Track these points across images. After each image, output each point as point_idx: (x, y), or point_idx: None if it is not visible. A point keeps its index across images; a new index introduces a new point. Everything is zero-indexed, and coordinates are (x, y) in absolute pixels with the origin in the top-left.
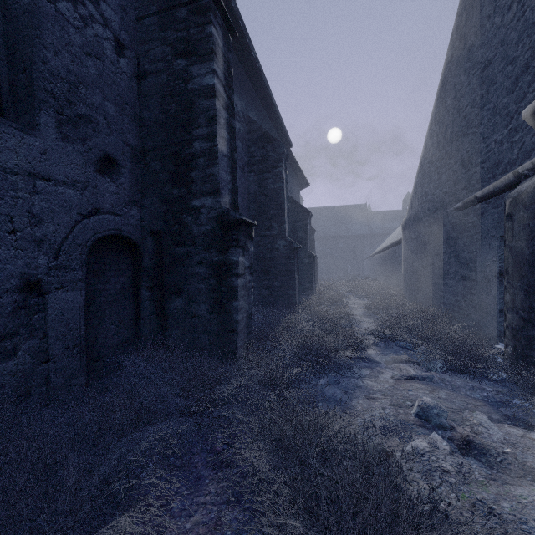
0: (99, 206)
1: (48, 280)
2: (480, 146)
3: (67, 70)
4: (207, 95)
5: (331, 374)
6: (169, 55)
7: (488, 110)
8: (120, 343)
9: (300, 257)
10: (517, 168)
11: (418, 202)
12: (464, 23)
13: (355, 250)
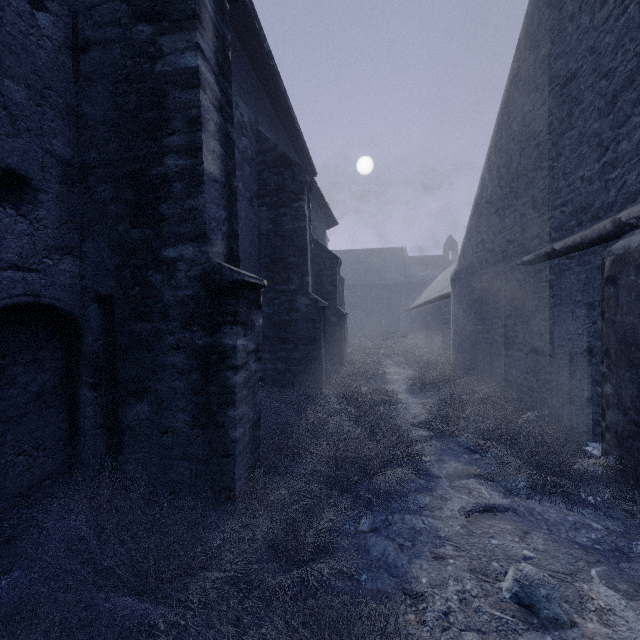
0: None
1: None
2: (559, 184)
3: None
4: (187, 84)
5: (376, 508)
6: (125, 16)
7: (571, 138)
8: (37, 482)
9: (327, 315)
10: (617, 215)
11: (472, 251)
12: (536, 27)
13: (390, 301)
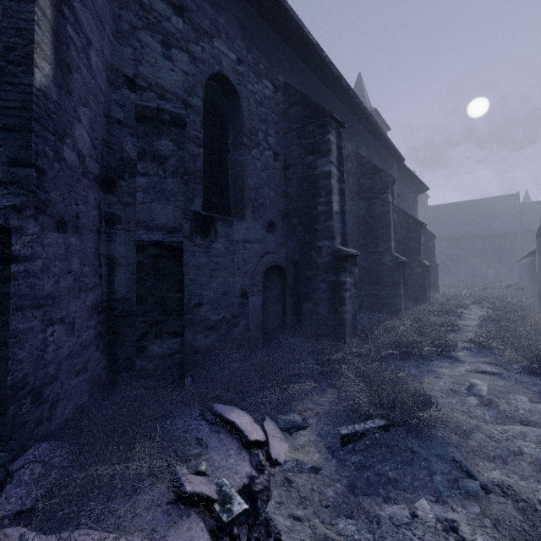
0: (267, 250)
1: (249, 291)
2: None
3: (255, 184)
4: (326, 177)
5: (414, 362)
6: (303, 154)
7: None
8: (276, 327)
9: (412, 266)
10: None
11: None
12: None
13: (500, 251)
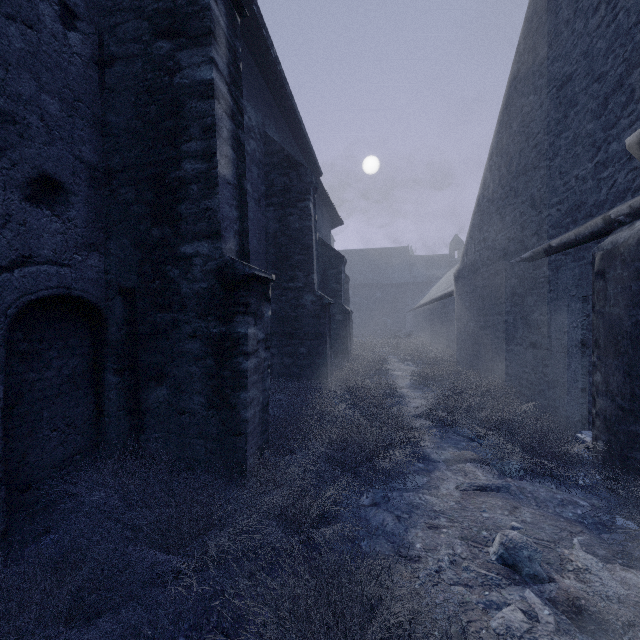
0: (31, 252)
1: None
2: (555, 183)
3: None
4: (203, 95)
5: (377, 487)
6: (146, 34)
7: (567, 139)
8: (69, 456)
9: (332, 312)
10: (608, 212)
11: (475, 249)
12: (534, 31)
13: (396, 301)
